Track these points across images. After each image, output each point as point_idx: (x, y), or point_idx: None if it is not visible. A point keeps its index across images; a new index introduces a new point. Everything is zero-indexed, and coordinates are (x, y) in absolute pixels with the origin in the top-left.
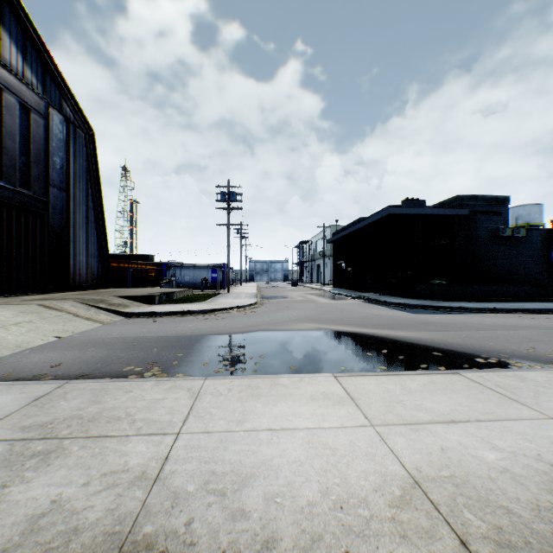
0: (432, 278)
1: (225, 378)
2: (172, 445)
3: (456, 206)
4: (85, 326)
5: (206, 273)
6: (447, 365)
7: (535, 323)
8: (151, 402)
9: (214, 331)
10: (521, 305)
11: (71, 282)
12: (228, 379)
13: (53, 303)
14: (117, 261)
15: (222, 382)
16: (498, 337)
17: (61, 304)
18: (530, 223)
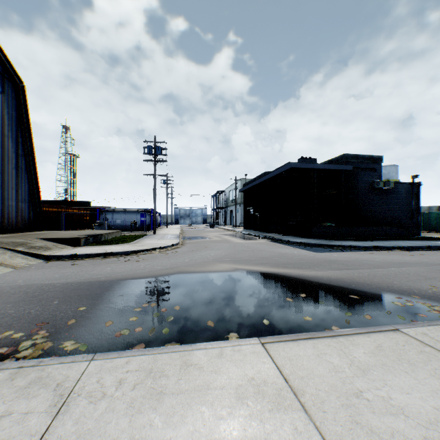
0: (321, 221)
1: (119, 356)
2: None
3: (342, 163)
4: None
5: (136, 217)
6: (370, 311)
7: (416, 259)
8: None
9: (132, 274)
10: (396, 243)
11: None
12: (124, 358)
13: None
14: (52, 206)
15: (114, 364)
16: (396, 275)
17: None
18: (390, 179)
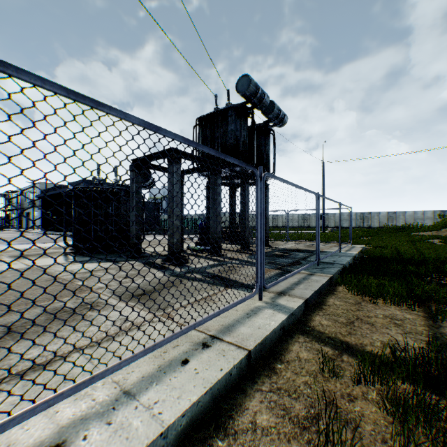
0: None
1: None
2: None
3: None
4: None
5: None
6: None
7: None
8: None
9: None
10: None
11: None
12: None
13: None
14: None
15: None
16: None
17: None
18: None
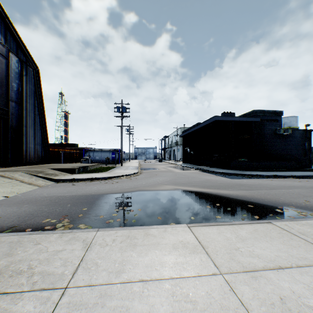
0: (238, 157)
1: (111, 230)
2: (57, 302)
3: (253, 116)
4: (27, 188)
5: (109, 154)
6: (259, 214)
7: (302, 184)
8: (52, 253)
9: (110, 191)
10: (291, 173)
11: (24, 160)
12: (114, 231)
13: (7, 174)
14: (55, 147)
15: (109, 233)
16: (284, 194)
17: (13, 174)
18: (291, 127)
